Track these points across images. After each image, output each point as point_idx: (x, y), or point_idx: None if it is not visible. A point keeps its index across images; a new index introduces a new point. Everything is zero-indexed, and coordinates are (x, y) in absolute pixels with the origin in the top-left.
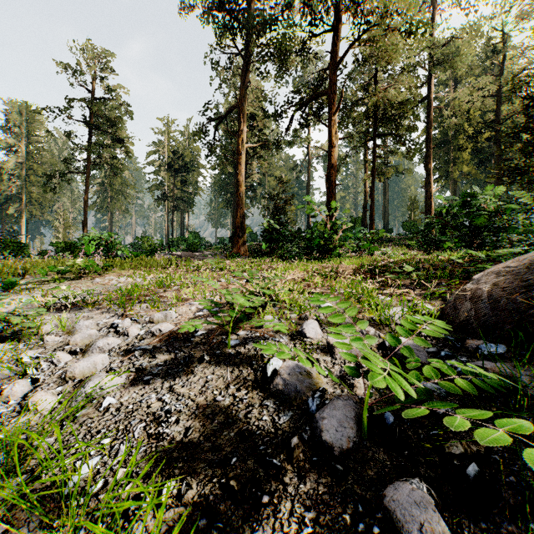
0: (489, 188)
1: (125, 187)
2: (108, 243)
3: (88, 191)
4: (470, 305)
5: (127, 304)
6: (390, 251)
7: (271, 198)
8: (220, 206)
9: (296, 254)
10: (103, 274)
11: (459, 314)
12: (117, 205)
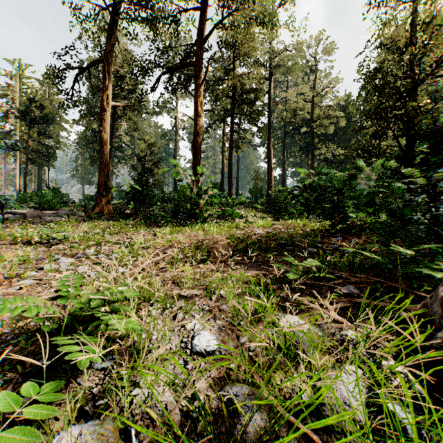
0: (379, 163)
1: None
2: None
3: None
4: None
5: None
6: (243, 213)
7: (139, 159)
8: (86, 163)
9: (162, 218)
10: None
11: None
12: None
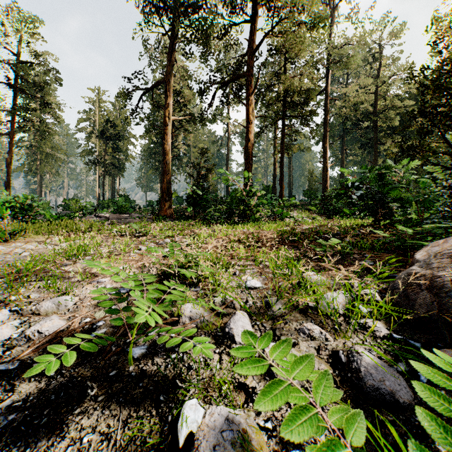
0: (404, 162)
1: (55, 151)
2: (25, 205)
3: (11, 152)
4: (429, 297)
5: (20, 282)
6: (296, 215)
7: (195, 166)
8: (149, 172)
9: (218, 218)
10: (12, 239)
11: (415, 306)
12: (47, 168)
